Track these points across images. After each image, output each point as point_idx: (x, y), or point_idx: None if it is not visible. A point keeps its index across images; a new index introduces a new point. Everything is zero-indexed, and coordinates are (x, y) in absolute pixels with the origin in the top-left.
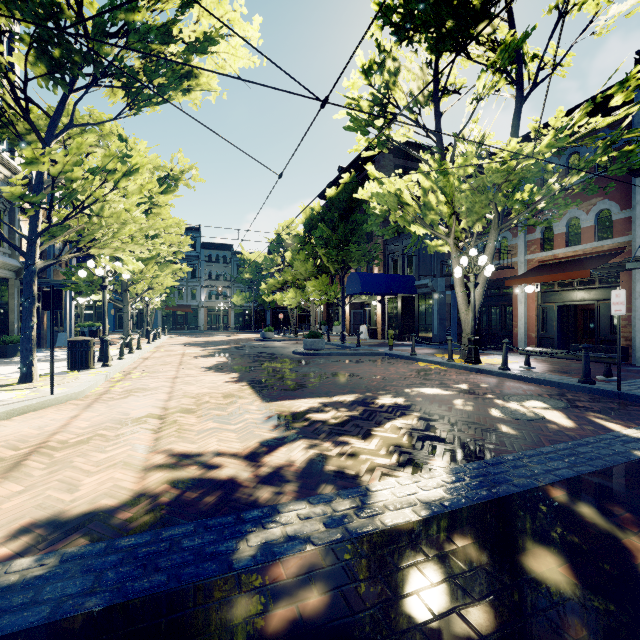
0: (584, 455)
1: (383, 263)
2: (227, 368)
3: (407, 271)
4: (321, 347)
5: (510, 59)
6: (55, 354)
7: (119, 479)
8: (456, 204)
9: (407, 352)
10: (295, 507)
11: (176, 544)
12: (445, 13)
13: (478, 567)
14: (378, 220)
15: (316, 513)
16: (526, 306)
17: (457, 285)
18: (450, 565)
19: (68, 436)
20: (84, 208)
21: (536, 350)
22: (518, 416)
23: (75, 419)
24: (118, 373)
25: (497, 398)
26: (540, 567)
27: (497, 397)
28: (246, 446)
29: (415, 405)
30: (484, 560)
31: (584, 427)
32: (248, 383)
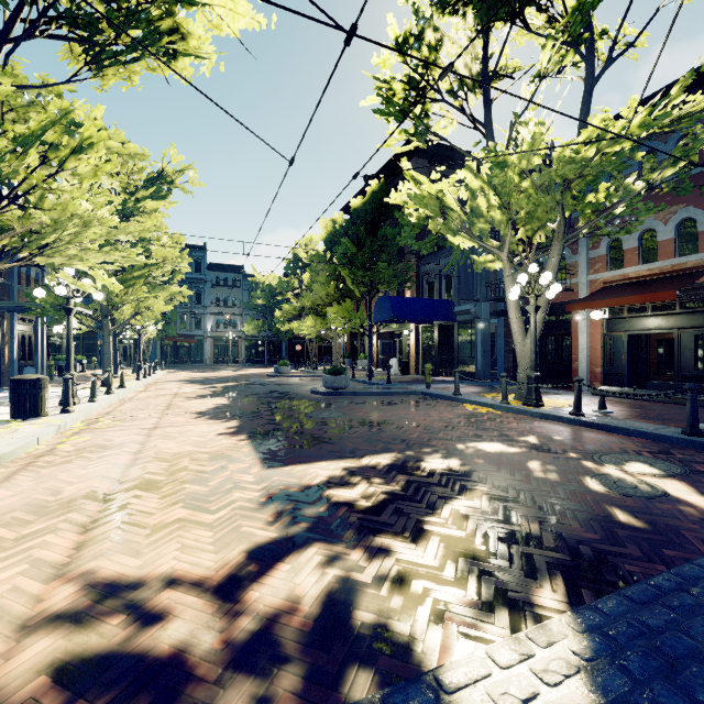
0: None
1: (416, 286)
2: (226, 413)
3: (445, 295)
4: (345, 385)
5: (582, 24)
6: None
7: None
8: (514, 207)
9: (448, 391)
10: None
11: None
12: None
13: None
14: (414, 231)
15: None
16: (588, 336)
17: (511, 309)
18: None
19: None
20: (17, 197)
21: (616, 390)
22: (629, 491)
23: None
24: (80, 421)
25: (584, 458)
26: None
27: (583, 457)
28: (223, 561)
29: (477, 471)
30: None
31: None
32: (248, 436)
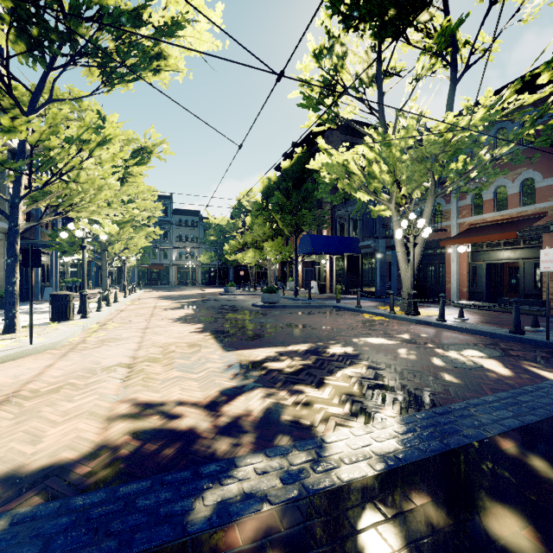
0: (526, 404)
1: (331, 226)
2: (193, 319)
3: (352, 233)
4: (277, 300)
5: (446, 43)
6: (41, 307)
7: (82, 430)
8: (397, 173)
9: (353, 305)
10: (252, 460)
11: (131, 503)
12: (388, 2)
13: (439, 530)
14: (327, 188)
15: (273, 467)
16: (458, 264)
17: (398, 245)
18: (410, 528)
19: (40, 385)
20: (62, 175)
21: (469, 303)
22: (458, 365)
23: (49, 368)
24: (95, 324)
25: (437, 347)
26: (503, 530)
27: (437, 346)
28: (207, 395)
29: (363, 354)
30: (445, 522)
31: (521, 375)
32: (211, 333)
